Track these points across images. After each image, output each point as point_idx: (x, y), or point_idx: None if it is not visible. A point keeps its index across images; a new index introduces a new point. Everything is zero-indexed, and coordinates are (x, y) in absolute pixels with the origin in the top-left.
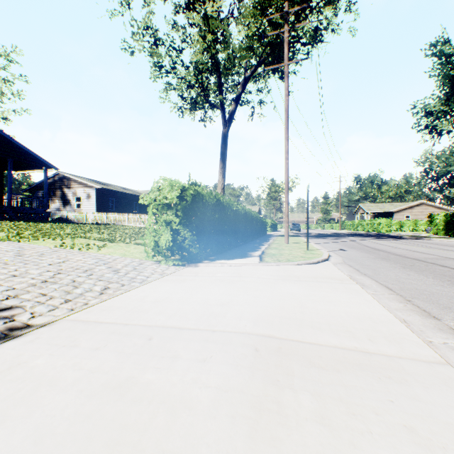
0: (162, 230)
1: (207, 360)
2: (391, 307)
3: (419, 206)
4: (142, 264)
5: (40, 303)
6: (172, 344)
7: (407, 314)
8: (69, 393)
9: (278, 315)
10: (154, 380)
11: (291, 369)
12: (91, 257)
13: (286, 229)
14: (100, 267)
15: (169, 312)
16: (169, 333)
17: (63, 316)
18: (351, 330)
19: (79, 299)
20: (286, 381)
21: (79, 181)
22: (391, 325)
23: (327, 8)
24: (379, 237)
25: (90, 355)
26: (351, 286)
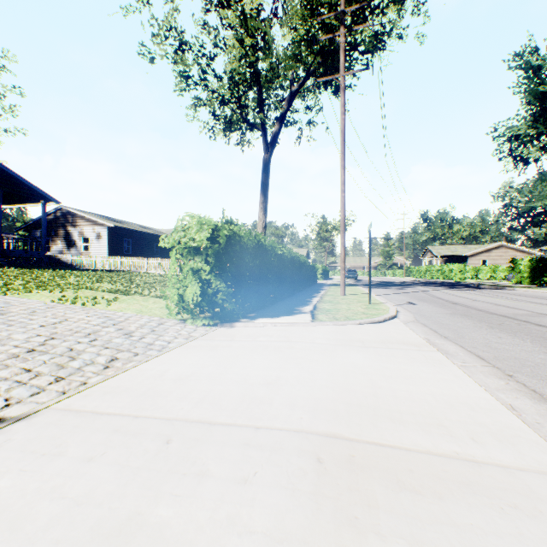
0: (189, 281)
1: (249, 481)
2: (490, 386)
3: (498, 249)
4: (162, 325)
5: (20, 383)
6: (199, 451)
7: (513, 397)
8: (38, 546)
9: (343, 400)
10: (171, 520)
11: (372, 495)
12: (97, 316)
13: (342, 277)
14: (107, 328)
15: (196, 396)
16: (194, 432)
17: (50, 402)
18: (444, 423)
19: (76, 375)
20: (368, 520)
21: (86, 217)
22: (496, 415)
23: (390, 9)
24: (452, 286)
25: (79, 470)
26: (432, 354)
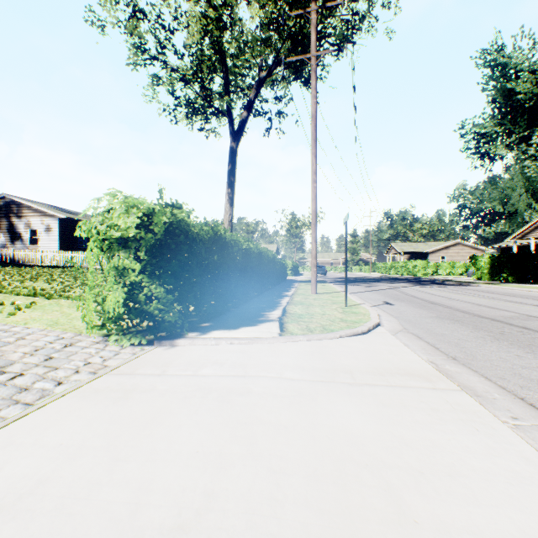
0: (110, 285)
1: None
2: None
3: (455, 246)
4: (70, 346)
5: None
6: None
7: None
8: None
9: None
10: None
11: None
12: None
13: (314, 275)
14: None
15: None
16: None
17: None
18: None
19: None
20: None
21: (34, 207)
22: None
23: None
24: (419, 282)
25: None
26: (458, 398)
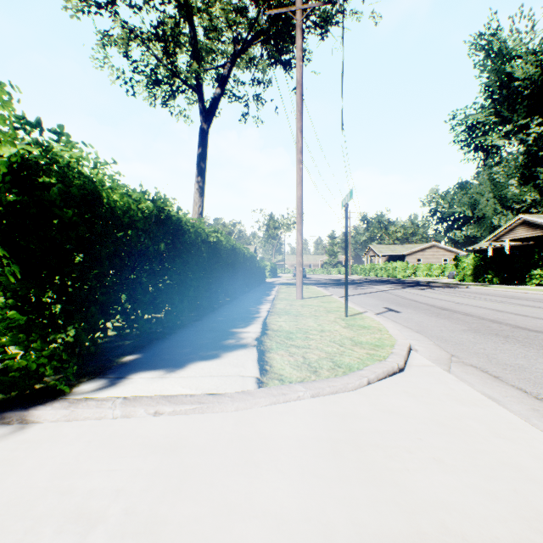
0: None
1: None
2: None
3: (431, 249)
4: None
5: None
6: None
7: None
8: None
9: None
10: None
11: None
12: None
13: (300, 276)
14: None
15: None
16: None
17: None
18: None
19: None
20: None
21: None
22: None
23: None
24: (404, 284)
25: None
26: None
